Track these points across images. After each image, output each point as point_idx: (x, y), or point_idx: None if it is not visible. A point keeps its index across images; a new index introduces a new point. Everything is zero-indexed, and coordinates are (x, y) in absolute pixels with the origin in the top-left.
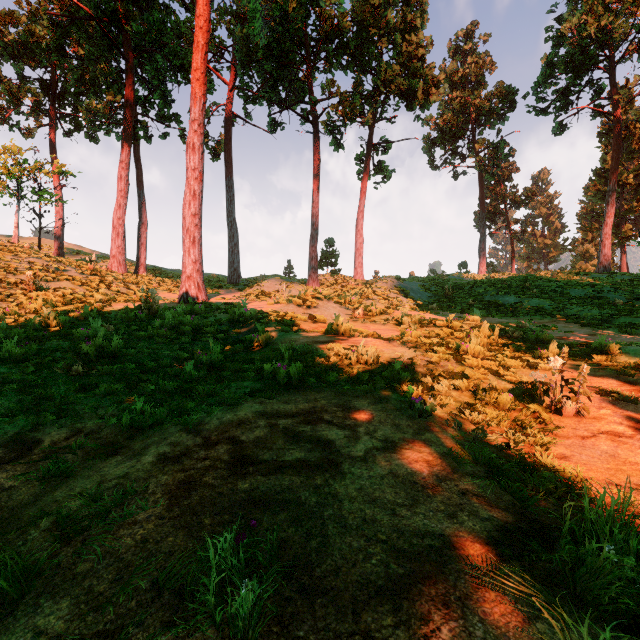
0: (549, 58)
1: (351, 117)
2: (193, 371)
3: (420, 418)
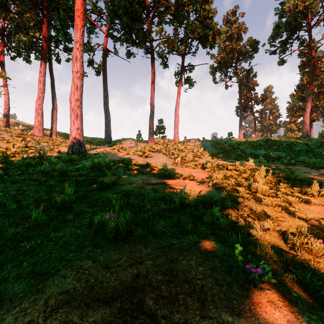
0: (277, 23)
1: (172, 48)
2: (41, 214)
3: (256, 289)
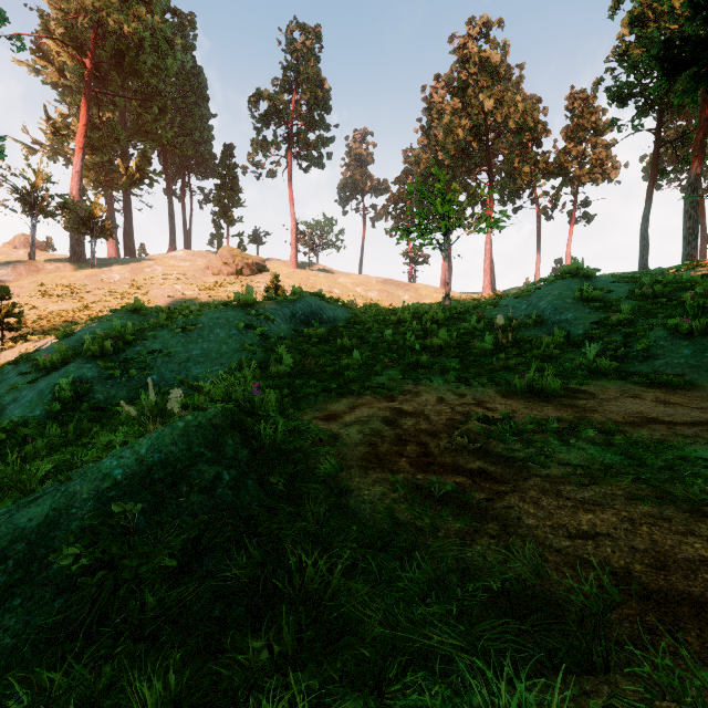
0: None
1: (555, 207)
2: None
3: None
